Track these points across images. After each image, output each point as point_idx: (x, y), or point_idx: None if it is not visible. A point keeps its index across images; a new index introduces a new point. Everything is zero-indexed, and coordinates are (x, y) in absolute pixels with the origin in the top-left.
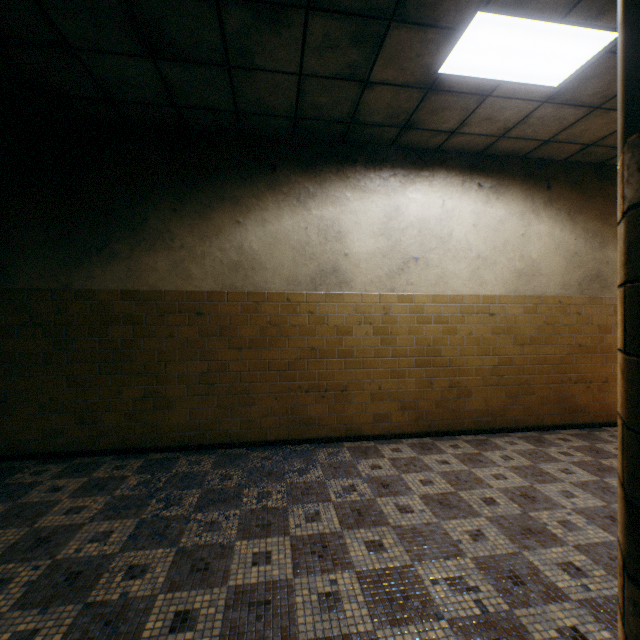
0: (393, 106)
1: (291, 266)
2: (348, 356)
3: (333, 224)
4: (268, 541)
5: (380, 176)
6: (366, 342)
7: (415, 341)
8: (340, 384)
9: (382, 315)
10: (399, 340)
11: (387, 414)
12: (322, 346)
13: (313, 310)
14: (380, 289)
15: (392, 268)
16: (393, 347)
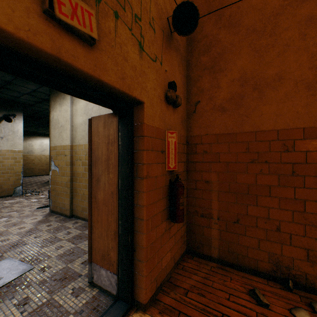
0: (42, 132)
1: (24, 150)
2: (34, 163)
3: (31, 144)
4: (29, 179)
5: (40, 137)
6: (37, 161)
7: (46, 161)
8: (33, 168)
9: (40, 157)
10: (43, 161)
11: (41, 172)
12: (29, 162)
13: (28, 157)
14: (40, 154)
15: (42, 151)
16: (42, 162)
